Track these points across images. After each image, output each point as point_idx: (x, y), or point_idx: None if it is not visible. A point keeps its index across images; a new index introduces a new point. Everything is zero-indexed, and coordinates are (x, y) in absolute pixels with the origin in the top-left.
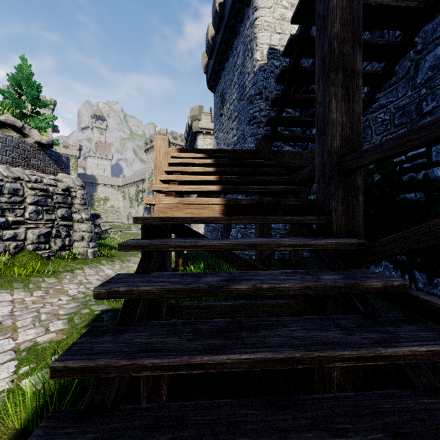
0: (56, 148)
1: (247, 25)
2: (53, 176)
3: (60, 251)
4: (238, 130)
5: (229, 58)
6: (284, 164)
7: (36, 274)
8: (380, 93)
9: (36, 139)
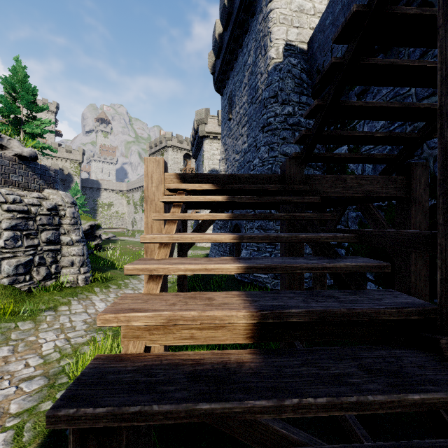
0: (58, 152)
1: (260, 19)
2: (38, 193)
3: (44, 282)
4: (248, 136)
5: (238, 56)
6: (321, 194)
7: (9, 317)
8: (435, 96)
9: (15, 151)
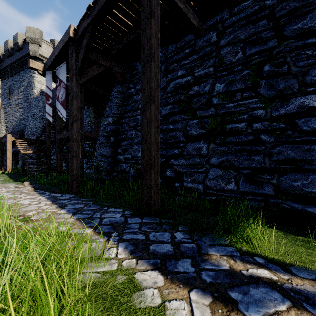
0: None
1: (30, 74)
2: None
3: None
4: (23, 114)
5: (17, 74)
6: (44, 142)
7: None
8: None
9: None
